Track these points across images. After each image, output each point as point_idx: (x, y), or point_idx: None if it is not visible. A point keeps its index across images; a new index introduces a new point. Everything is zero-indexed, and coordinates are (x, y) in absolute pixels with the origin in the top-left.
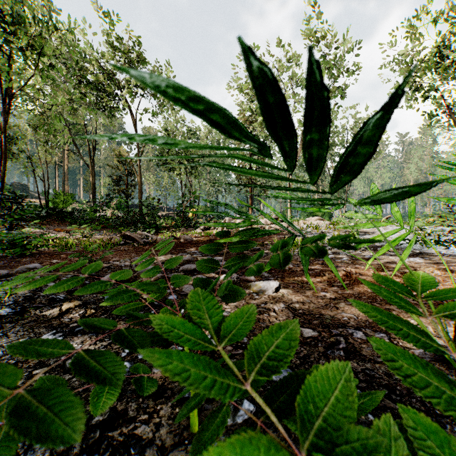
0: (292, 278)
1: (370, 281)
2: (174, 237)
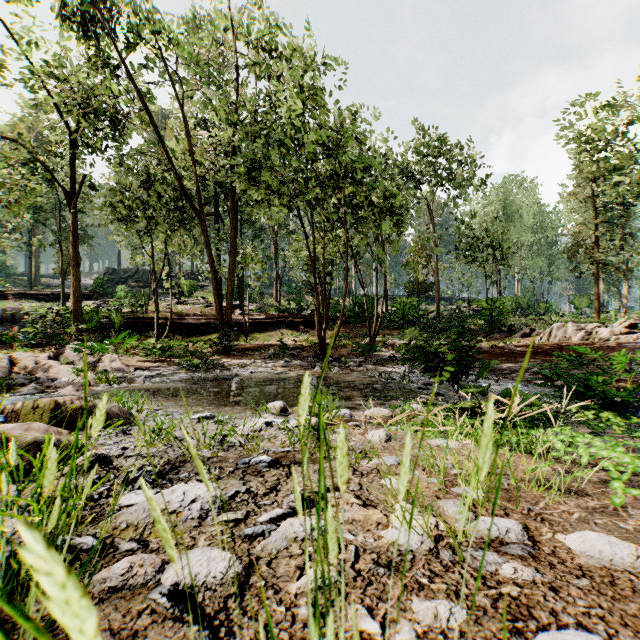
0: None
1: None
2: (496, 346)
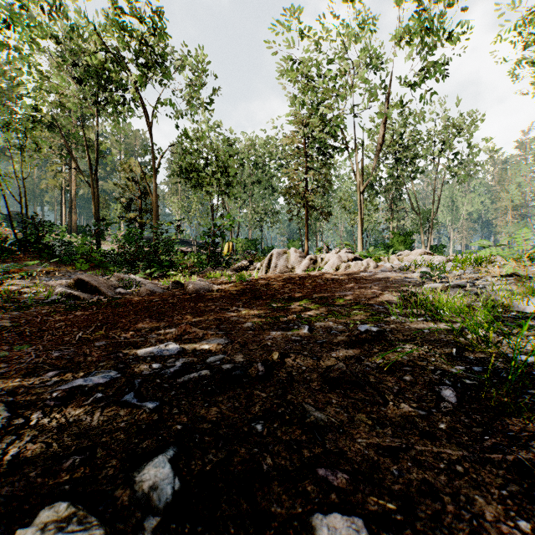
0: None
1: None
2: (178, 284)
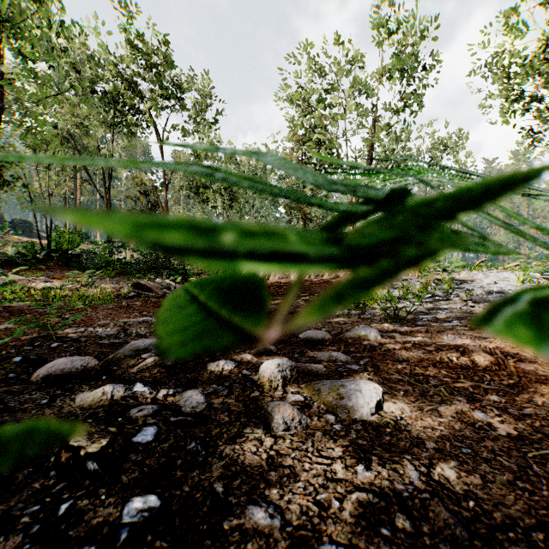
0: (392, 366)
1: (548, 376)
2: None
